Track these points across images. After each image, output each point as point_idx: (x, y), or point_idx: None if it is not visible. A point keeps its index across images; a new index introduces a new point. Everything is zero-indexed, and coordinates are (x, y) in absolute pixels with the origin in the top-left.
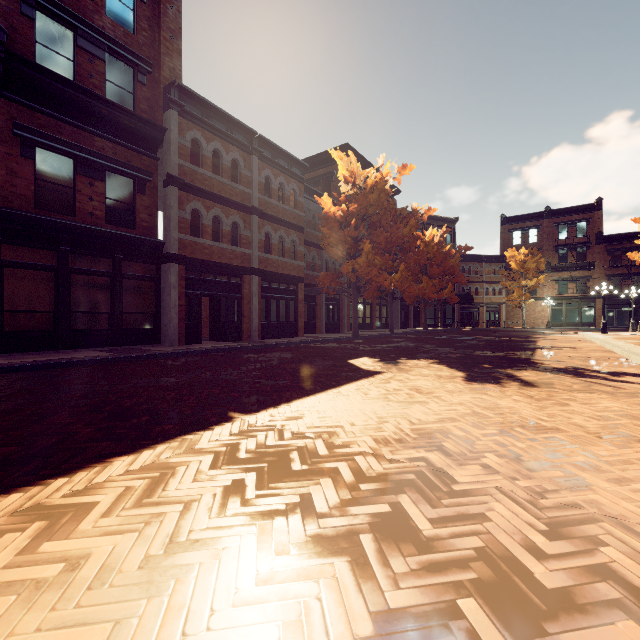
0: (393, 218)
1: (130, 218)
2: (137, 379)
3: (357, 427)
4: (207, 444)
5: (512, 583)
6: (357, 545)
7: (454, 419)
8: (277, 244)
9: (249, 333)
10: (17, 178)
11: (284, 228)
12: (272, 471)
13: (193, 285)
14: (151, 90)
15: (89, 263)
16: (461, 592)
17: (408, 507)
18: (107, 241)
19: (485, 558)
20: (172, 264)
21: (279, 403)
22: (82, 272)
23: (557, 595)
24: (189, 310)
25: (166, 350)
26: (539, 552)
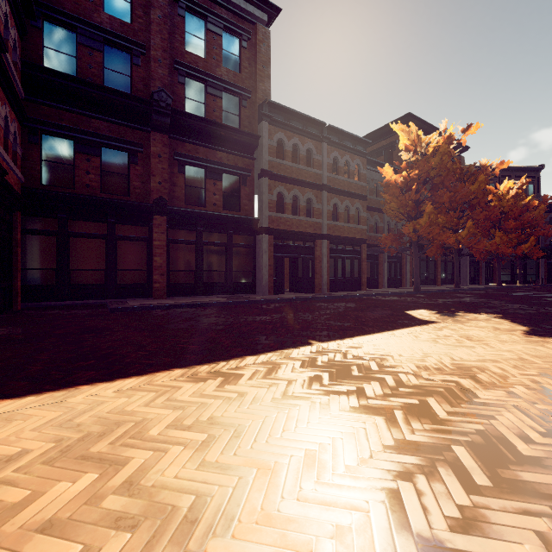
0: (459, 176)
1: (237, 204)
2: (246, 316)
3: (404, 357)
4: (296, 356)
5: (497, 448)
6: (391, 414)
7: (496, 361)
8: (343, 212)
9: (320, 287)
10: (176, 187)
11: (349, 198)
12: (339, 374)
13: (278, 250)
14: (250, 110)
15: (213, 238)
16: (456, 444)
17: (432, 404)
18: (224, 222)
19: (482, 435)
20: (264, 235)
21: (344, 337)
22: (209, 244)
23: (530, 459)
24: (275, 269)
25: (261, 298)
26: (529, 440)
